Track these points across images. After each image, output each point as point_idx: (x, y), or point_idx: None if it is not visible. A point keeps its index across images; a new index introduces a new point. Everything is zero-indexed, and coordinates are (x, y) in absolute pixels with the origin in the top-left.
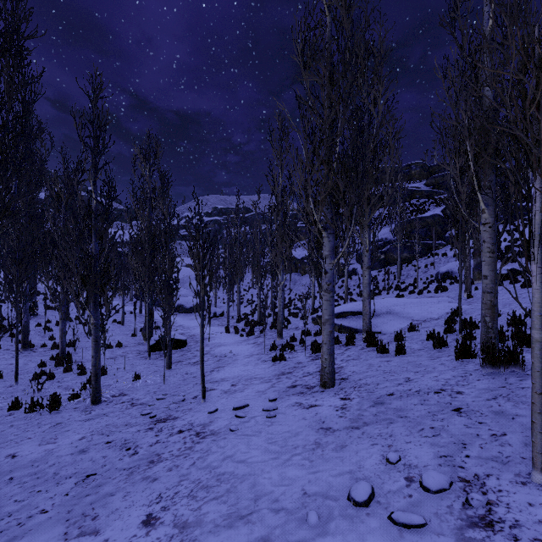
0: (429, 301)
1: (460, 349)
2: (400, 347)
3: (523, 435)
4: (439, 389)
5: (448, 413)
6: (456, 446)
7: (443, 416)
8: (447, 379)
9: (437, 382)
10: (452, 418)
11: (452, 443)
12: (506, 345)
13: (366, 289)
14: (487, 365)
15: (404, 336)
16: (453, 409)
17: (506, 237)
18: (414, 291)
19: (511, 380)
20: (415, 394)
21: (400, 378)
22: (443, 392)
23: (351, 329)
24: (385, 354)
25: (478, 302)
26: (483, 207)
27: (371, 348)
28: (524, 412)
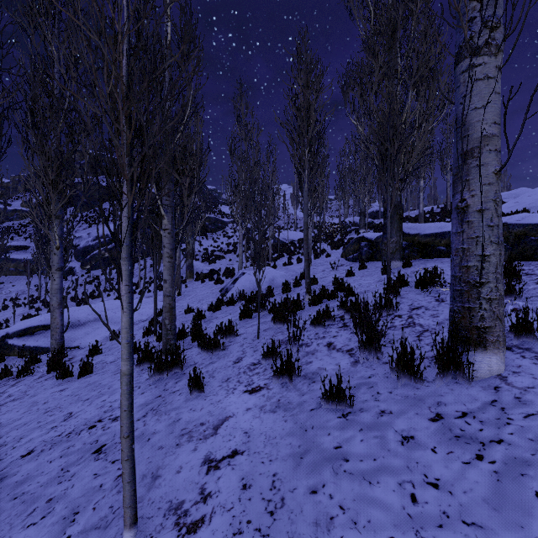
0: (145, 302)
1: (141, 357)
2: (86, 366)
3: (147, 462)
4: (96, 422)
5: (85, 461)
6: (63, 525)
7: (77, 468)
8: (114, 402)
9: (101, 409)
10: (86, 468)
11: (62, 520)
12: (185, 341)
13: (56, 296)
14: (155, 373)
15: (104, 347)
16: (95, 450)
17: (213, 243)
18: (136, 291)
19: (170, 385)
20: (63, 440)
21: (60, 416)
22: (99, 424)
23: (33, 350)
24: (68, 378)
25: (183, 299)
26: (163, 212)
27: (53, 374)
28: (162, 426)
